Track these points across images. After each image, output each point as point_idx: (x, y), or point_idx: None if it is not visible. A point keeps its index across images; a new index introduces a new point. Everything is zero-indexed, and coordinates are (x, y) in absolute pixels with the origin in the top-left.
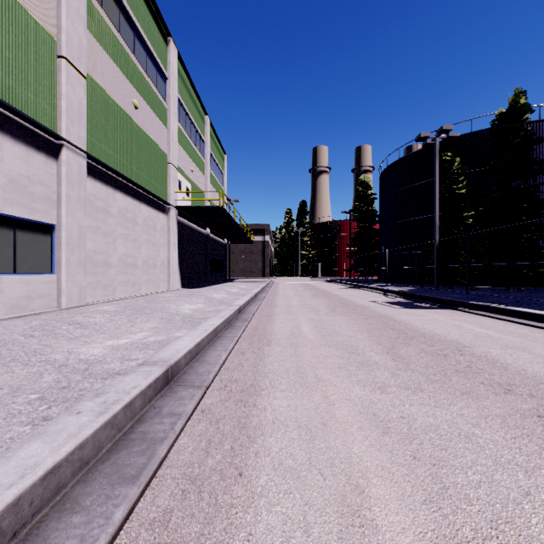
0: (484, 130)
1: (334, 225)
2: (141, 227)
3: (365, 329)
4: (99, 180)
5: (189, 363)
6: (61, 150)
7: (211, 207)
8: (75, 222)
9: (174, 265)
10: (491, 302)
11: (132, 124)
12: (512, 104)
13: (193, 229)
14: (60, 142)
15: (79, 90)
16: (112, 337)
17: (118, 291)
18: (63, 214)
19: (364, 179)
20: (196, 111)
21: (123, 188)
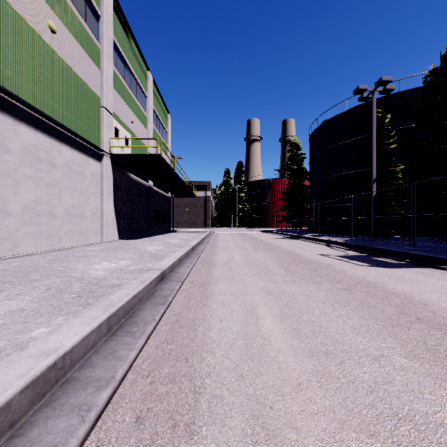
0: (411, 90)
1: (266, 183)
2: (61, 171)
3: (376, 323)
4: None
5: None
6: None
7: (148, 155)
8: None
9: (109, 215)
10: None
11: (46, 49)
12: (445, 60)
13: (133, 180)
14: None
15: None
16: None
17: (23, 245)
18: None
19: (294, 141)
20: (137, 64)
21: (32, 121)
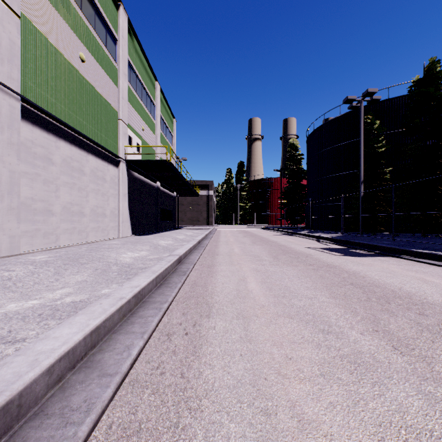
0: (399, 97)
1: (267, 182)
2: (89, 177)
3: (322, 285)
4: (39, 126)
5: (64, 376)
6: None
7: (158, 161)
8: (4, 166)
9: (124, 214)
10: (424, 248)
11: (78, 76)
12: (428, 72)
13: (144, 182)
14: None
15: (10, 27)
16: (22, 297)
17: (62, 238)
18: None
19: (293, 142)
20: (147, 76)
21: (68, 137)
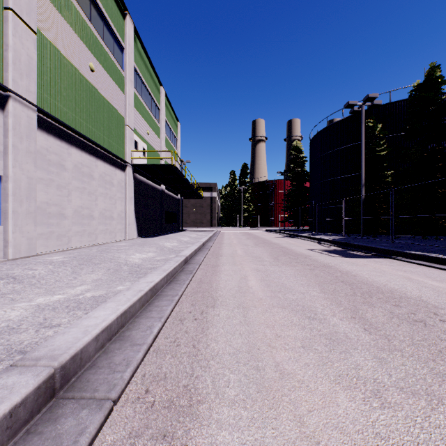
0: (401, 100)
1: (270, 184)
2: (97, 181)
3: (315, 282)
4: (53, 135)
5: (105, 344)
6: (7, 101)
7: (164, 165)
8: (23, 173)
9: (131, 217)
10: (419, 250)
11: (88, 85)
12: (428, 77)
13: (149, 185)
14: (7, 93)
15: (28, 44)
16: (47, 293)
17: (73, 240)
18: (9, 165)
19: (296, 145)
20: (152, 82)
21: (79, 144)
